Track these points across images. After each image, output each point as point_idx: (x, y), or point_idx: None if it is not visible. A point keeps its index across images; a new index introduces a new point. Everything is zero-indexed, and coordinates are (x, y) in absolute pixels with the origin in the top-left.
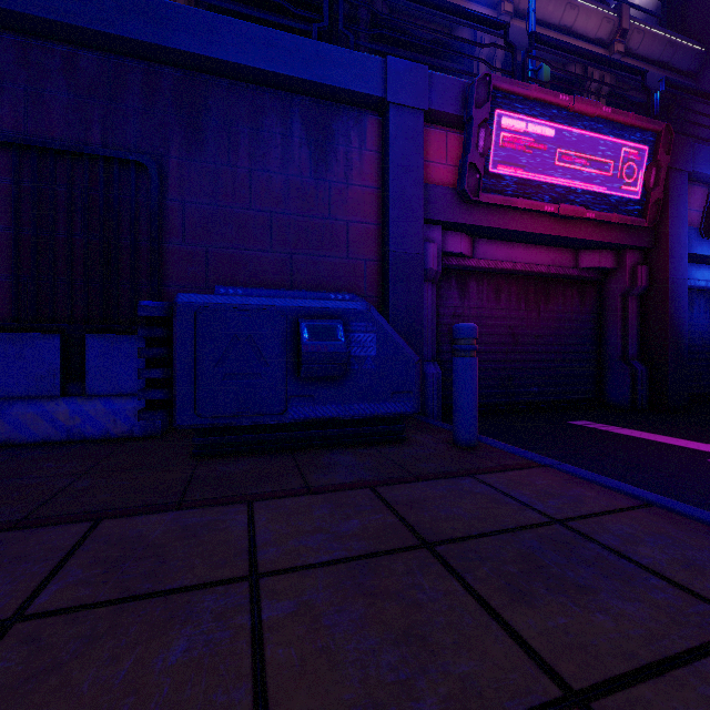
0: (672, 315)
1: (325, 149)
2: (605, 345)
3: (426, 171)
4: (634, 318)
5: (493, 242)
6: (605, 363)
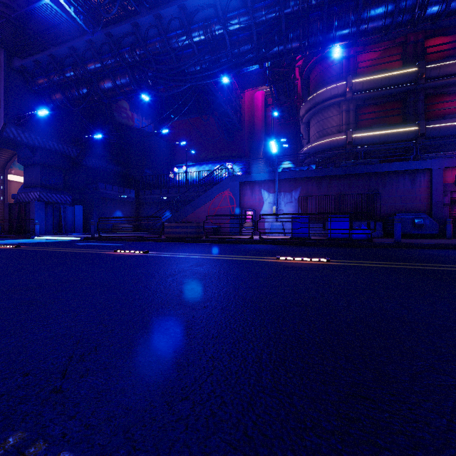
0: None
1: (414, 180)
2: None
3: (444, 180)
4: None
5: None
6: None
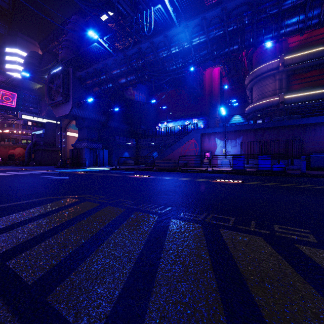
0: None
1: None
2: None
3: None
4: None
5: None
6: None
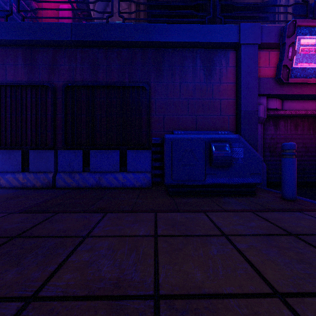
0: None
1: (210, 69)
2: None
3: (258, 72)
4: None
5: (293, 101)
6: None
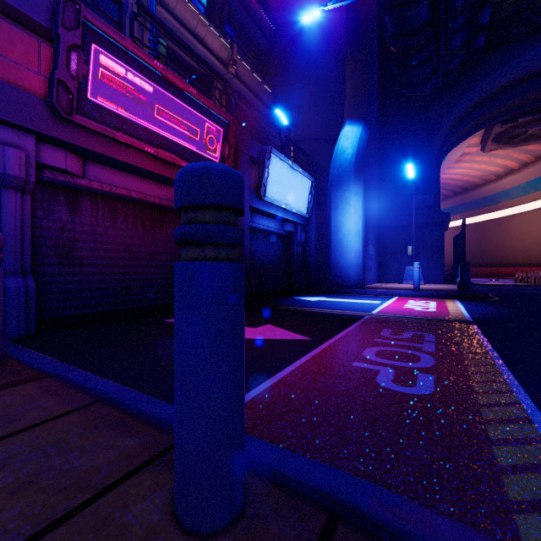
0: None
1: None
2: None
3: (8, 70)
4: None
5: (107, 168)
6: None
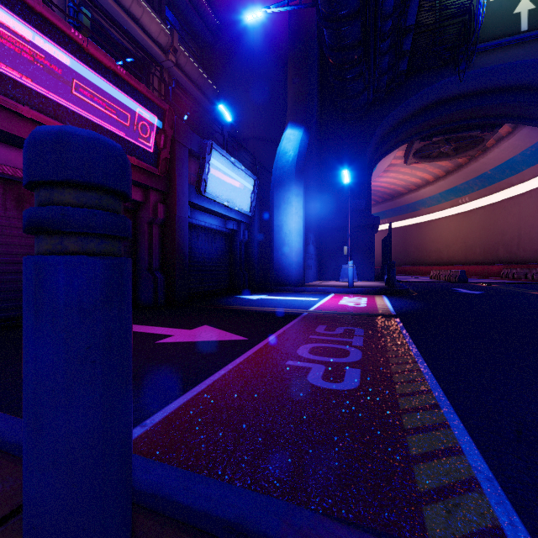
0: (179, 240)
1: None
2: (138, 260)
3: None
4: (157, 241)
5: (9, 147)
6: (138, 273)
